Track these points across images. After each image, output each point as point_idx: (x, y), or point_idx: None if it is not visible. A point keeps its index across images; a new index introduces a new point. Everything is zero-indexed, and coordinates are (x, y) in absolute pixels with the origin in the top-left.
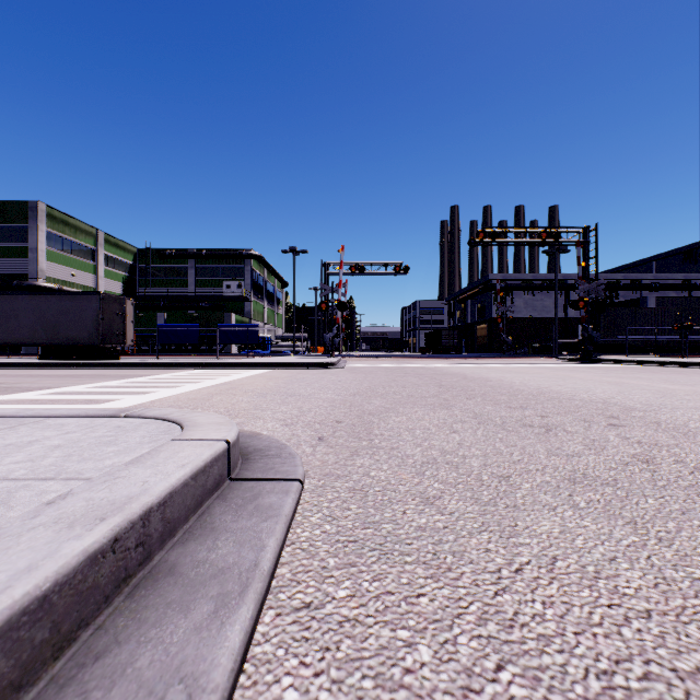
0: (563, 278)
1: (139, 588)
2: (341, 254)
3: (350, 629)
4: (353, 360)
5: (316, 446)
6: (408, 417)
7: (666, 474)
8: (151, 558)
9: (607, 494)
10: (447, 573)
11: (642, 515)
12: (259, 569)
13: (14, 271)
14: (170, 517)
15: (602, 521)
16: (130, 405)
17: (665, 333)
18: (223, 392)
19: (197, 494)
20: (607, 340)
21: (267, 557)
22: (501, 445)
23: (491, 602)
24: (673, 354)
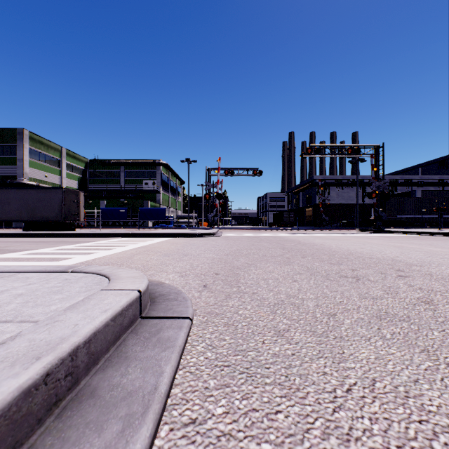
0: (362, 178)
1: (66, 410)
2: (219, 162)
3: (225, 443)
4: (226, 231)
5: (202, 291)
6: (263, 270)
7: (443, 312)
8: (78, 383)
9: (404, 328)
10: (297, 393)
11: (432, 344)
12: (158, 392)
13: (8, 174)
14: (94, 351)
15: (404, 349)
16: (79, 262)
17: (427, 213)
18: (141, 252)
19: (116, 331)
20: (390, 218)
21: (164, 381)
22: (327, 291)
23: (331, 418)
24: (433, 227)
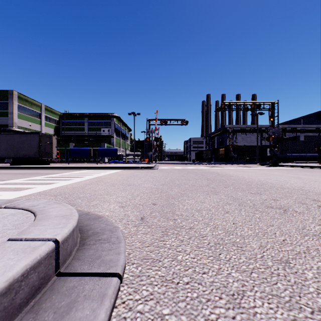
0: (260, 127)
1: None
2: (156, 114)
3: None
4: (162, 165)
5: (138, 226)
6: (195, 200)
7: None
8: None
9: None
10: None
11: None
12: None
13: (2, 123)
14: None
15: None
16: (37, 191)
17: (309, 152)
18: (93, 183)
19: None
20: (282, 156)
21: None
22: (263, 225)
23: None
24: (314, 162)
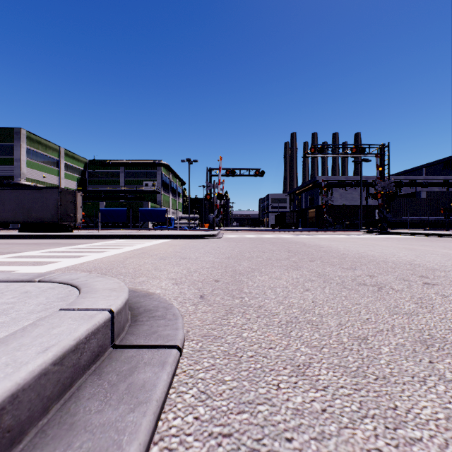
0: (365, 179)
1: None
2: (220, 162)
3: None
4: (228, 232)
5: (198, 304)
6: (269, 276)
7: None
8: None
9: None
10: None
11: None
12: None
13: (5, 174)
14: (11, 424)
15: None
16: (64, 266)
17: (433, 214)
18: (135, 255)
19: (64, 378)
20: (395, 219)
21: None
22: (348, 303)
23: None
24: (439, 229)
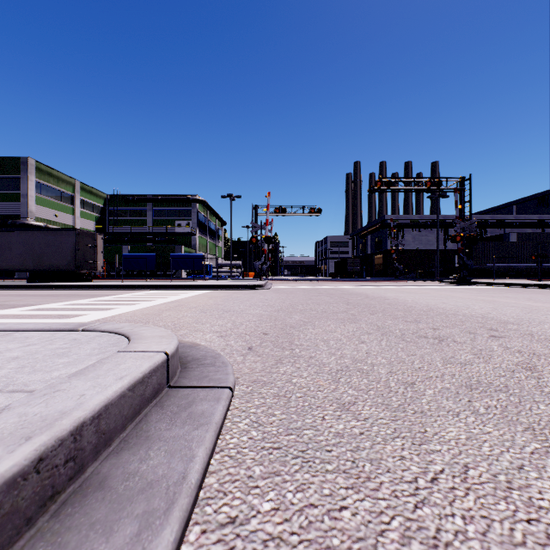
0: (443, 218)
1: (66, 505)
2: (268, 198)
3: (274, 549)
4: (277, 283)
5: (246, 355)
6: (323, 329)
7: (549, 380)
8: (83, 470)
9: (502, 400)
10: (367, 483)
11: (538, 421)
12: (187, 482)
13: (9, 213)
14: (105, 429)
15: (502, 427)
16: (94, 319)
17: (524, 261)
18: (172, 308)
19: (135, 404)
20: (478, 267)
21: (195, 468)
22: (403, 354)
23: (412, 516)
24: (530, 278)
